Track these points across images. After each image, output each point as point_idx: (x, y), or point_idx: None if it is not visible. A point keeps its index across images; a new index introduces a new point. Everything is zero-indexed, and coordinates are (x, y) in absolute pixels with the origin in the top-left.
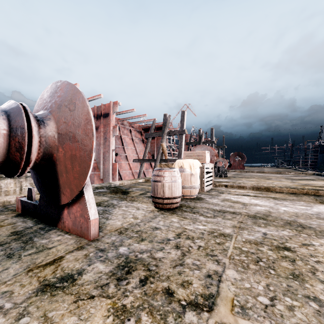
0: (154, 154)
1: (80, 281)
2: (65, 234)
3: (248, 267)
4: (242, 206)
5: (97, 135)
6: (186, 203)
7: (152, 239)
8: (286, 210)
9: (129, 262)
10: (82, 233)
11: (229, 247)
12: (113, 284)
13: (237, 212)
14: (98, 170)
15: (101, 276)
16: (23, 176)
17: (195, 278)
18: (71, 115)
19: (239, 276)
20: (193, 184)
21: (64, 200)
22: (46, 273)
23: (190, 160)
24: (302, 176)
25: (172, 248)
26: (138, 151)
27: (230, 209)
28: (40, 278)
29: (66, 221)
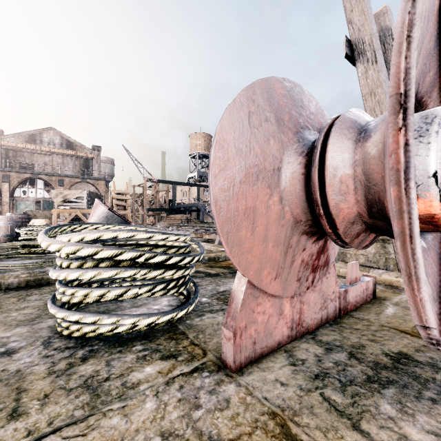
0: None
1: None
2: None
3: None
4: None
5: None
6: None
7: None
8: None
9: None
10: None
11: None
12: None
13: None
14: None
15: None
16: None
17: None
18: None
19: None
20: None
21: None
22: None
23: None
24: None
25: None
26: None
27: None
28: (245, 437)
29: None
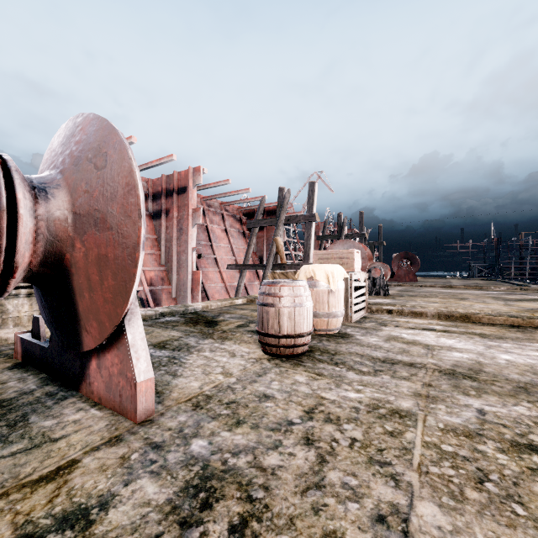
0: (263, 255)
1: (102, 526)
2: (91, 407)
3: (464, 495)
4: (425, 351)
5: (167, 224)
6: (320, 345)
7: (257, 421)
8: (510, 360)
9: (210, 479)
10: (123, 406)
11: (413, 444)
12: (170, 537)
13: (418, 364)
14: (169, 283)
15: (148, 513)
16: None
17: (351, 523)
18: (99, 178)
19: (448, 520)
20: (332, 309)
21: (87, 343)
22: (35, 502)
23: (327, 266)
24: (522, 295)
25: (298, 443)
26: (237, 250)
27: (404, 357)
28: (19, 517)
29: (94, 382)
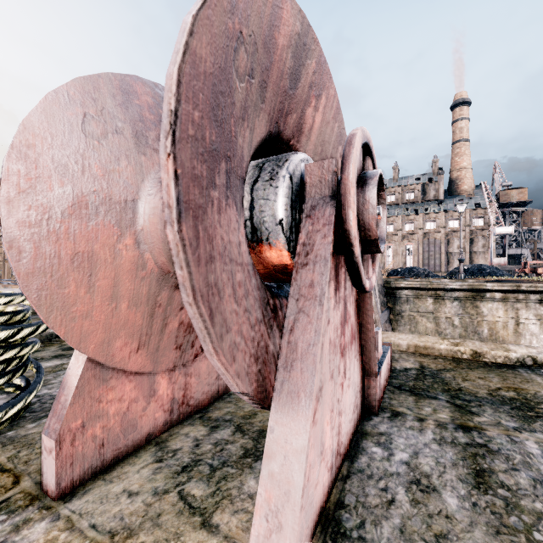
0: None
1: None
2: None
3: None
4: None
5: None
6: None
7: None
8: None
9: None
10: None
11: None
12: None
13: None
14: None
15: None
16: (520, 300)
17: None
18: None
19: None
20: None
21: None
22: None
23: None
24: None
25: None
26: None
27: None
28: None
29: None
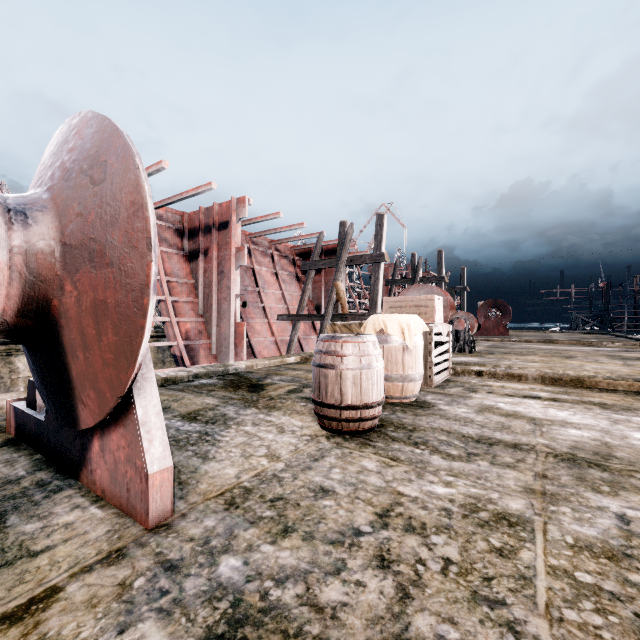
0: (321, 304)
1: None
2: (91, 503)
3: None
4: (531, 426)
5: (205, 266)
6: (393, 417)
7: (311, 528)
8: None
9: (242, 624)
10: (131, 505)
11: (534, 569)
12: None
13: (524, 445)
14: (208, 337)
15: None
16: None
17: None
18: (96, 195)
19: None
20: (408, 371)
21: (85, 419)
22: None
23: (402, 317)
24: None
25: (369, 565)
26: (289, 298)
27: (504, 435)
28: None
29: (96, 469)
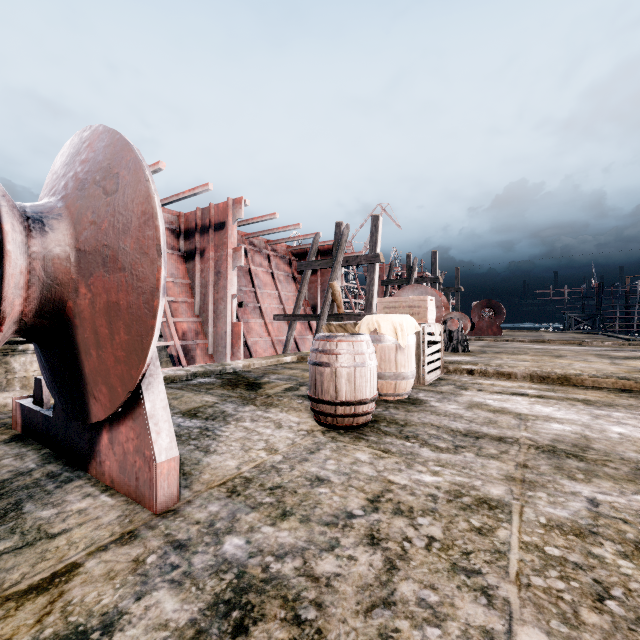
0: (317, 304)
1: None
2: (101, 492)
3: (579, 617)
4: (517, 421)
5: (202, 266)
6: (386, 413)
7: (308, 512)
8: (624, 433)
9: (246, 591)
10: (140, 493)
11: (508, 545)
12: None
13: (509, 439)
14: (205, 337)
15: (164, 639)
16: None
17: None
18: (108, 205)
19: None
20: (401, 369)
21: (96, 413)
22: (20, 622)
23: (395, 317)
24: (631, 351)
25: (361, 543)
26: (285, 298)
27: (490, 429)
28: None
29: (105, 460)
